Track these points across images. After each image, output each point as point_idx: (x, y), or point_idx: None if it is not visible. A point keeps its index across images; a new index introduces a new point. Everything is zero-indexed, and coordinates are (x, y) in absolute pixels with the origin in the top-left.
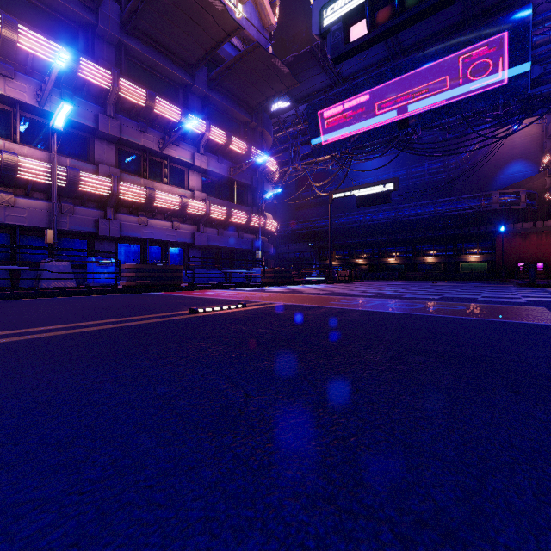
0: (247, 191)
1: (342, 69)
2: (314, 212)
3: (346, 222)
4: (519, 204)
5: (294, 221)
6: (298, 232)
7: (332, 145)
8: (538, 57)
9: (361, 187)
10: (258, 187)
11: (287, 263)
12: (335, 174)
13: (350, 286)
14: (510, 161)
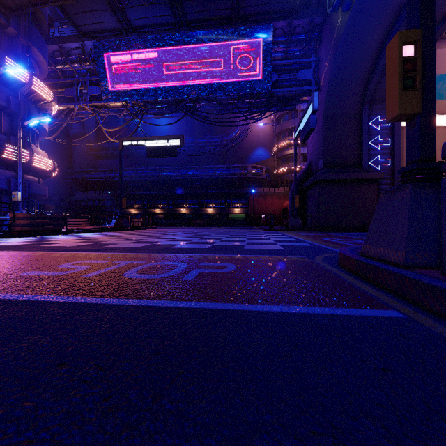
0: (1, 114)
1: (131, 16)
2: (115, 163)
3: (145, 175)
4: (262, 175)
5: (92, 169)
6: (97, 180)
7: (123, 93)
8: (275, 67)
9: (151, 138)
10: (20, 112)
11: (85, 211)
12: (127, 123)
13: (135, 233)
14: (257, 147)
